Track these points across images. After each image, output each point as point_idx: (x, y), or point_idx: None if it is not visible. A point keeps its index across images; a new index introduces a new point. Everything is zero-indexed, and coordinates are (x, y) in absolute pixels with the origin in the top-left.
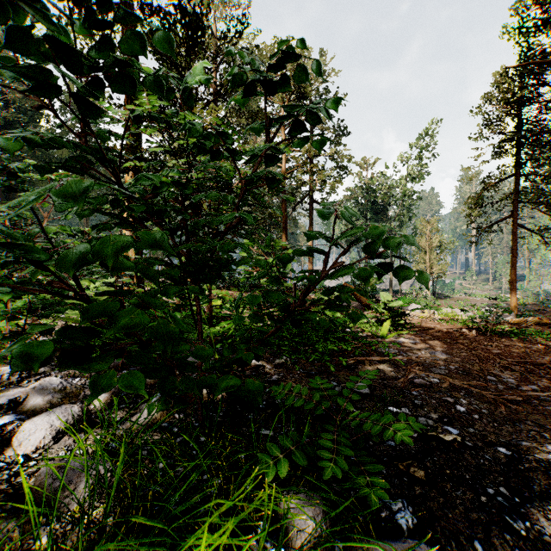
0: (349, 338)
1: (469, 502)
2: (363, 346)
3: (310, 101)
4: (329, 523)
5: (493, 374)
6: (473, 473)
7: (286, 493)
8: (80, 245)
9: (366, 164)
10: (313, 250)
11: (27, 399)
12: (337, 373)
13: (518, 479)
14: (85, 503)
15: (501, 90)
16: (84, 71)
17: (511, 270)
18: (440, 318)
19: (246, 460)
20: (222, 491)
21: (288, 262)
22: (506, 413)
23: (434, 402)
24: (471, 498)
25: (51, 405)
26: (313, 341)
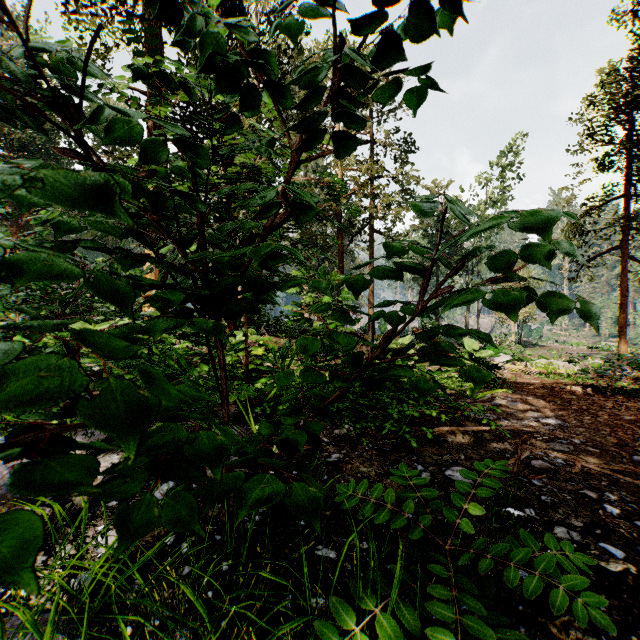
0: (430, 399)
1: None
2: (451, 410)
3: (370, 112)
4: None
5: (638, 451)
6: None
7: None
8: None
9: (437, 187)
10: (404, 267)
11: None
12: (420, 449)
13: None
14: None
15: (607, 92)
16: None
17: (620, 313)
18: (537, 371)
19: (294, 609)
20: None
21: (361, 288)
22: None
23: (569, 498)
24: None
25: (2, 504)
26: (385, 403)
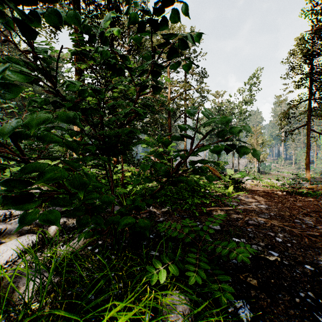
0: (207, 196)
1: (288, 302)
2: (216, 201)
3: (185, 57)
4: (193, 315)
5: (298, 218)
6: (289, 282)
7: (165, 294)
8: (15, 121)
9: (218, 94)
10: (184, 136)
11: (6, 230)
12: (200, 217)
13: (320, 287)
14: (33, 298)
15: (300, 48)
16: (23, 4)
17: (306, 157)
18: (263, 185)
19: (140, 271)
20: (123, 291)
21: (168, 144)
22: (308, 243)
23: (261, 235)
24: (289, 299)
25: (20, 234)
26: (185, 197)
